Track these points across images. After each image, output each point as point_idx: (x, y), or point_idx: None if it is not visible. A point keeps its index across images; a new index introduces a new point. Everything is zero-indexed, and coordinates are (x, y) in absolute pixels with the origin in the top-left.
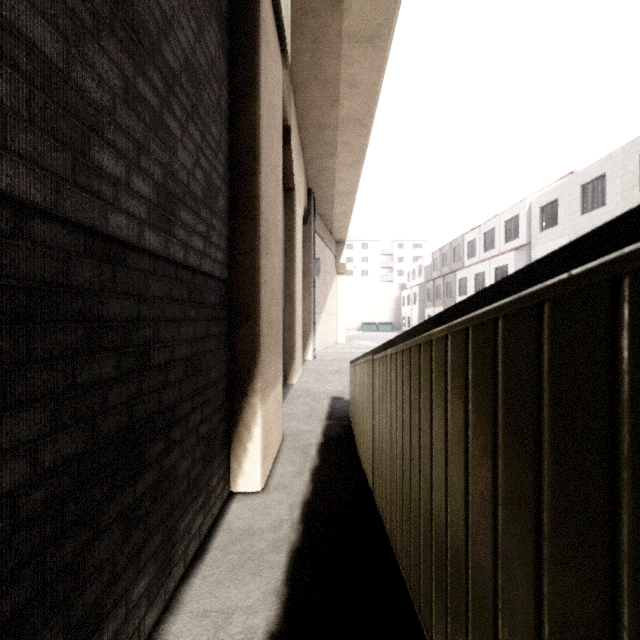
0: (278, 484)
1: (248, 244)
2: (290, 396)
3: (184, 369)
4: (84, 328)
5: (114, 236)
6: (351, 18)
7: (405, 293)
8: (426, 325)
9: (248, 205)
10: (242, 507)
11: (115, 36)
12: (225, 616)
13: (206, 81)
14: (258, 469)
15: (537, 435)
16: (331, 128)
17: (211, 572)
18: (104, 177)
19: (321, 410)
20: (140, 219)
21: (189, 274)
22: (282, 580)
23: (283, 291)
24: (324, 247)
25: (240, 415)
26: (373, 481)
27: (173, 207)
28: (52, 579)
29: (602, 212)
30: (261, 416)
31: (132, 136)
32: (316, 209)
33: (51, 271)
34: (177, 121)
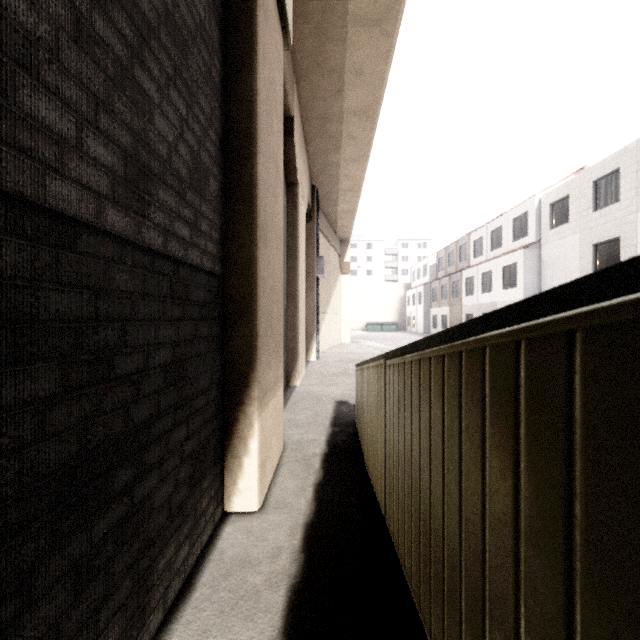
0: (278, 502)
1: (244, 235)
2: (293, 400)
3: (164, 378)
4: (5, 330)
5: (57, 210)
6: None
7: (410, 293)
8: (473, 326)
9: (244, 191)
10: (236, 530)
11: None
12: None
13: (193, 45)
14: (255, 486)
15: None
16: (335, 120)
17: (196, 616)
18: (40, 131)
19: (325, 415)
20: (99, 193)
21: (170, 266)
22: (279, 628)
23: (285, 290)
24: (328, 246)
25: (235, 426)
26: (385, 505)
27: (148, 184)
28: None
29: (616, 208)
30: (258, 427)
31: (87, 86)
32: (320, 207)
33: None
34: (154, 82)
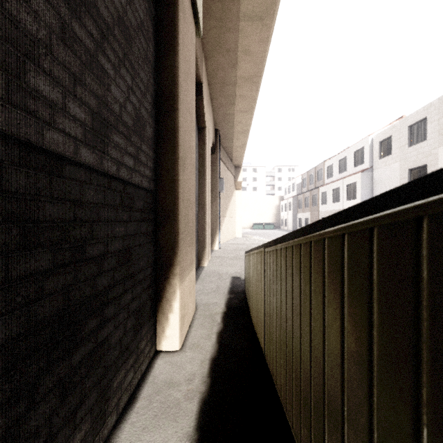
0: (192, 344)
1: (169, 164)
2: (202, 276)
3: (117, 260)
4: (19, 228)
5: (50, 150)
6: (246, 2)
7: (283, 202)
8: (318, 225)
9: (169, 134)
10: (165, 363)
11: None
12: None
13: (136, 37)
14: (177, 333)
15: None
16: (231, 84)
17: (138, 418)
18: (40, 99)
19: (224, 286)
20: (76, 138)
21: (121, 185)
22: (194, 426)
23: (197, 201)
24: (226, 170)
25: (163, 293)
26: (264, 345)
27: (107, 131)
28: None
29: (424, 145)
30: (179, 293)
31: (68, 69)
32: (221, 143)
33: None
34: (111, 64)
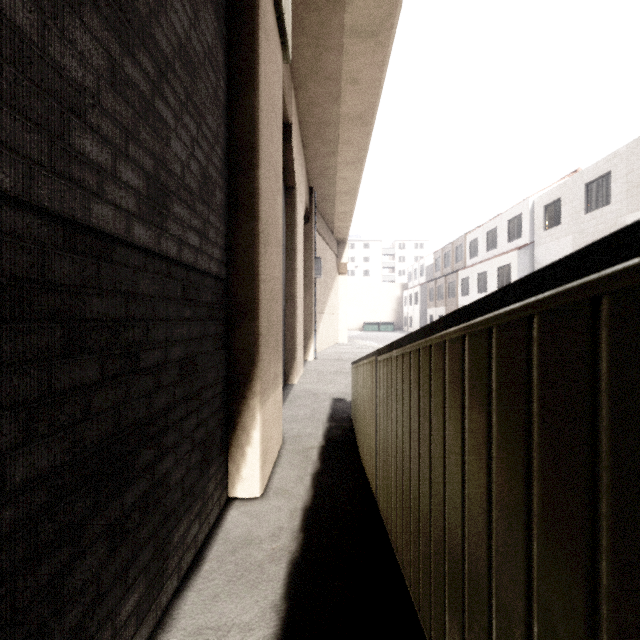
0: (278, 489)
1: (247, 241)
2: (291, 397)
3: (178, 371)
4: (63, 328)
5: (98, 229)
6: (353, 12)
7: (407, 293)
8: (438, 325)
9: (247, 201)
10: (240, 514)
11: (99, 12)
12: (220, 634)
13: (202, 70)
14: (257, 474)
15: (591, 462)
16: (332, 126)
17: (207, 585)
18: (87, 164)
19: (322, 412)
20: (128, 211)
21: (183, 271)
22: (281, 594)
23: (284, 291)
24: (325, 247)
25: (238, 418)
26: (377, 488)
27: (166, 200)
28: (24, 606)
29: (607, 211)
30: (260, 419)
31: (119, 122)
32: (317, 208)
33: (23, 265)
34: (170, 109)
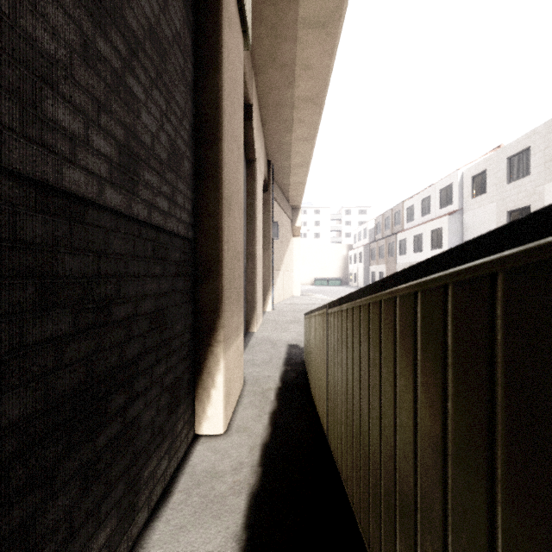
0: (239, 427)
1: (211, 206)
2: (251, 343)
3: (148, 323)
4: (35, 284)
5: (71, 192)
6: (306, 6)
7: (352, 252)
8: (388, 281)
9: (211, 170)
10: (206, 449)
11: None
12: None
13: (171, 52)
14: (221, 413)
15: None
16: (288, 106)
17: (174, 515)
18: (59, 131)
19: (279, 356)
20: (100, 177)
21: (153, 232)
22: (242, 524)
23: (245, 250)
24: (282, 212)
25: (204, 364)
26: (328, 427)
27: (137, 167)
28: None
29: (527, 181)
30: (224, 365)
31: (91, 94)
32: (275, 179)
33: None
34: (141, 85)
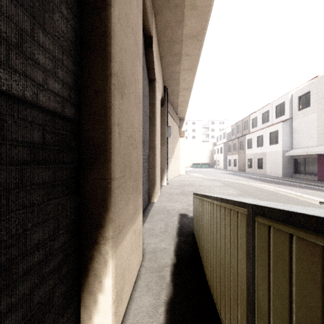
0: None
1: (99, 82)
2: (152, 212)
3: None
4: None
5: None
6: None
7: (216, 147)
8: None
9: (99, 40)
10: None
11: None
12: None
13: None
14: (109, 321)
15: None
16: (178, 43)
17: None
18: None
19: (173, 226)
20: None
21: None
22: None
23: (148, 144)
24: (173, 121)
25: (90, 264)
26: None
27: None
28: None
29: None
30: (113, 264)
31: None
32: (168, 99)
33: None
34: None
